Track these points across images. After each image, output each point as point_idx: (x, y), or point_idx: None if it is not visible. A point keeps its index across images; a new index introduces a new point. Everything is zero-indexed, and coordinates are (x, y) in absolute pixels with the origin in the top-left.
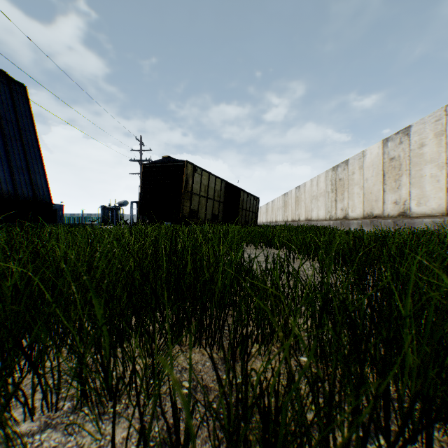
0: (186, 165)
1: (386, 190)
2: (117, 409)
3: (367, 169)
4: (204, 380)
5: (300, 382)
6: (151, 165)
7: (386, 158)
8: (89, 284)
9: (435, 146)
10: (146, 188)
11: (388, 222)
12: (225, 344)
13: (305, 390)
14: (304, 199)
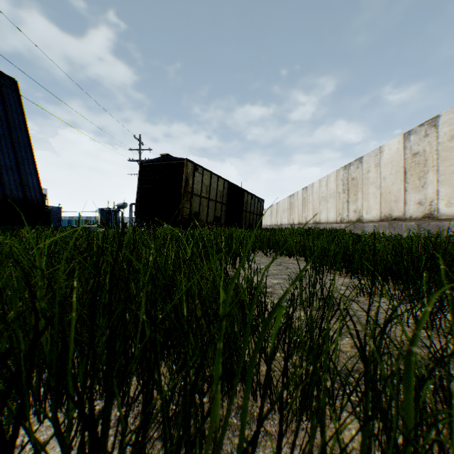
0: (186, 163)
1: (408, 189)
2: None
3: (384, 167)
4: None
5: None
6: (149, 164)
7: (407, 153)
8: None
9: None
10: (143, 189)
11: (410, 225)
12: None
13: None
14: (312, 201)
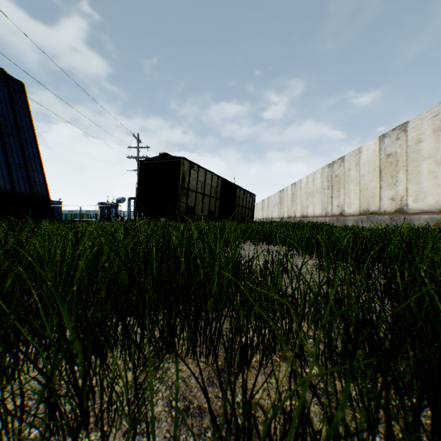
0: (183, 162)
1: (383, 187)
2: (93, 438)
3: (363, 166)
4: (198, 399)
5: (309, 401)
6: (148, 162)
7: (382, 154)
8: (55, 291)
9: (433, 142)
10: (143, 185)
11: (384, 219)
12: (221, 352)
13: (315, 413)
14: (300, 196)
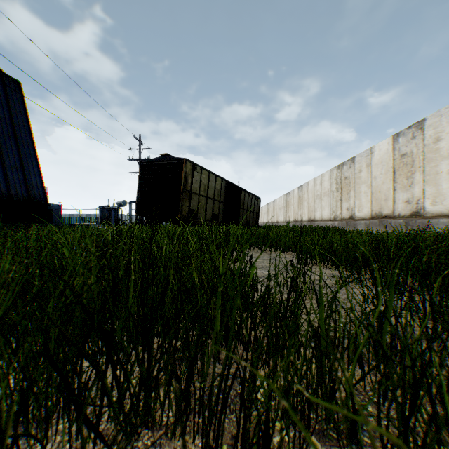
0: (185, 163)
1: (397, 189)
2: None
3: (375, 167)
4: None
5: None
6: (149, 163)
7: (396, 154)
8: None
9: None
10: (144, 187)
11: (399, 223)
12: (226, 422)
13: None
14: (307, 199)
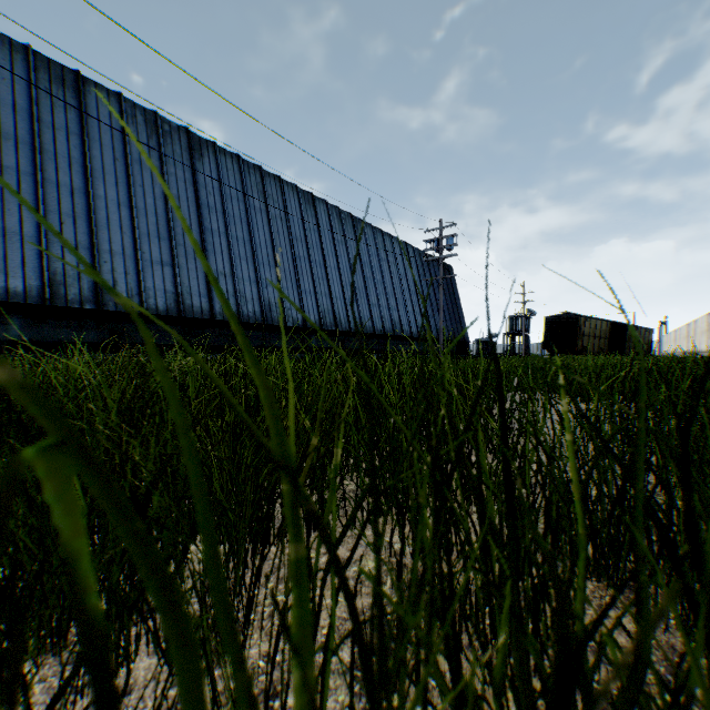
0: (579, 318)
1: None
2: None
3: None
4: None
5: None
6: (551, 318)
7: None
8: None
9: None
10: (548, 332)
11: None
12: None
13: None
14: (696, 333)
